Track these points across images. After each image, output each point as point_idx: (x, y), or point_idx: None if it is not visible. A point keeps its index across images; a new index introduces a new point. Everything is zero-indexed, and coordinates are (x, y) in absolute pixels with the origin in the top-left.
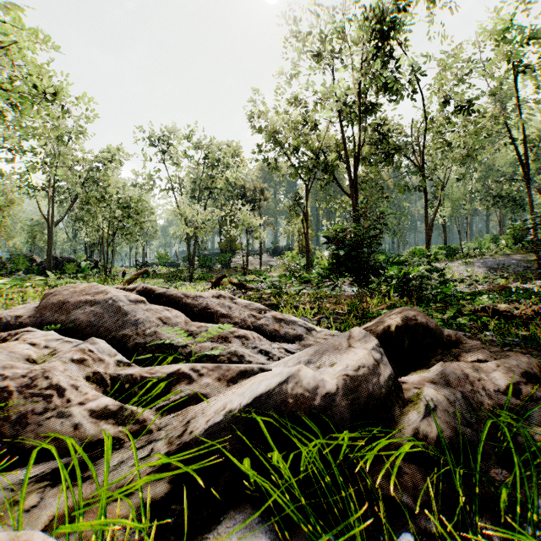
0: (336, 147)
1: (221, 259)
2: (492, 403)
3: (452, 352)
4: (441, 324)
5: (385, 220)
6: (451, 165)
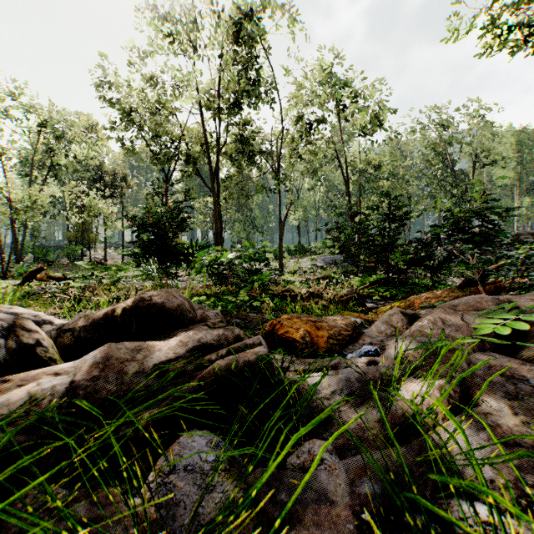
0: (199, 140)
1: (68, 252)
2: (117, 389)
3: (174, 332)
4: (232, 307)
5: (253, 219)
6: (304, 176)
